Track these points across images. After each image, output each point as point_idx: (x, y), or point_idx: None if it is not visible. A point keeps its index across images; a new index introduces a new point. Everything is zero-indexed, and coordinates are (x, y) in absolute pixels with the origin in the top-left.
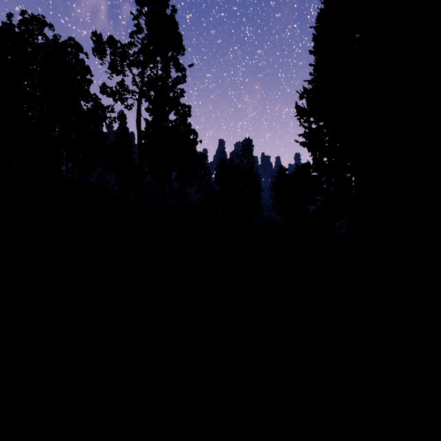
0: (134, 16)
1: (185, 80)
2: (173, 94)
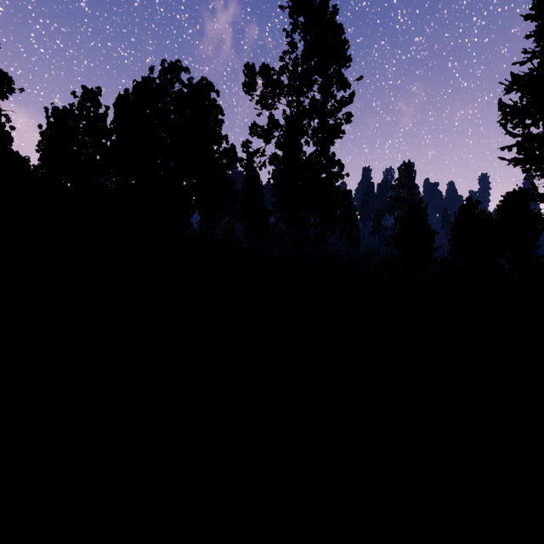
0: (287, 33)
1: (351, 99)
2: (336, 121)
